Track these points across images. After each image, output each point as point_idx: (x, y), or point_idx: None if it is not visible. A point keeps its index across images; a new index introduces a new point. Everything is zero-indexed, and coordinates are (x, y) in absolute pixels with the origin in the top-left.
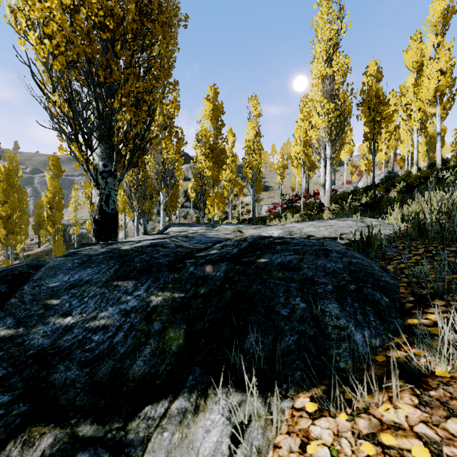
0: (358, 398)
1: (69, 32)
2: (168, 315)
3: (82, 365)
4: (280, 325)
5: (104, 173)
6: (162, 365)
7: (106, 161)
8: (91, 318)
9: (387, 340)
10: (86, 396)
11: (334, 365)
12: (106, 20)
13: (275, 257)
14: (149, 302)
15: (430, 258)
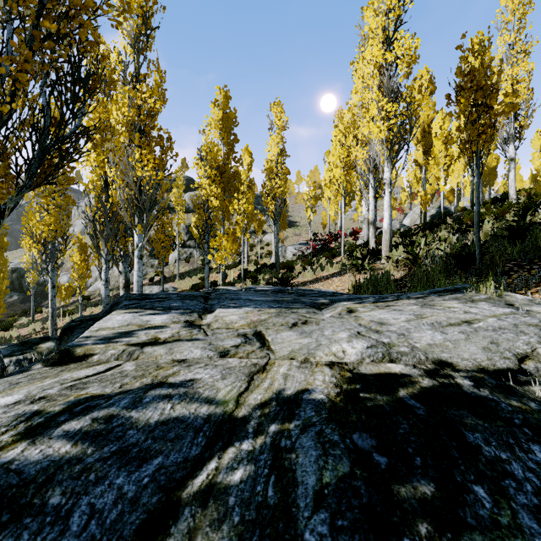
0: None
1: None
2: None
3: None
4: None
5: None
6: None
7: None
8: None
9: None
10: None
11: None
12: None
13: None
14: None
15: None
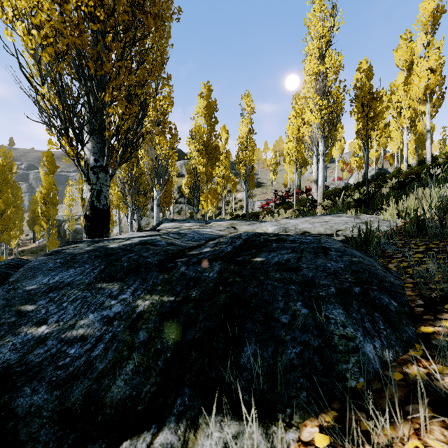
0: (379, 432)
1: (58, 22)
2: (155, 322)
3: (52, 386)
4: (280, 335)
5: (95, 168)
6: (146, 386)
7: (98, 155)
8: (69, 326)
9: (401, 352)
10: (52, 429)
11: (344, 384)
12: (96, 10)
13: (272, 256)
14: (135, 307)
15: (433, 257)
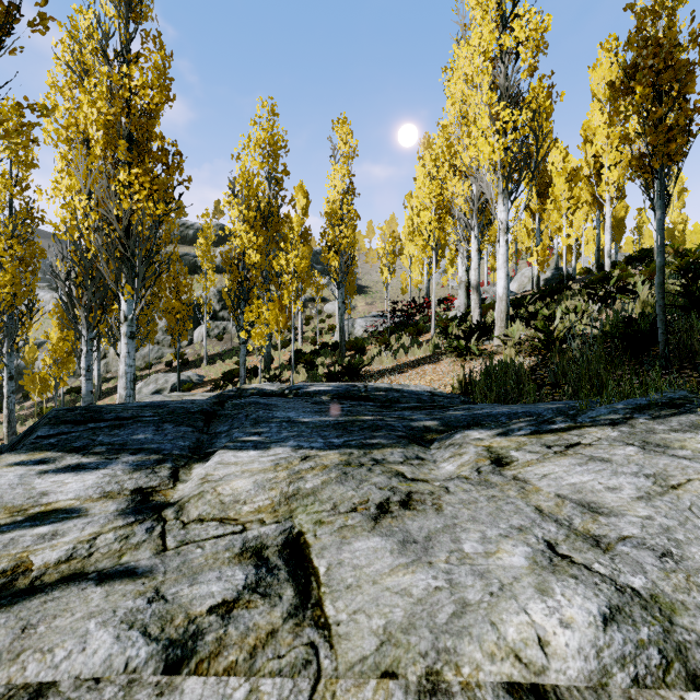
0: None
1: None
2: None
3: None
4: None
5: None
6: None
7: None
8: None
9: None
10: None
11: None
12: None
13: None
14: None
15: None
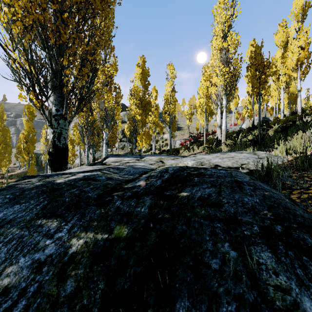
0: None
1: (25, 2)
2: (85, 267)
3: None
4: (212, 287)
5: (57, 116)
6: None
7: (58, 106)
8: None
9: None
10: None
11: None
12: None
13: (195, 190)
14: (68, 247)
15: None
